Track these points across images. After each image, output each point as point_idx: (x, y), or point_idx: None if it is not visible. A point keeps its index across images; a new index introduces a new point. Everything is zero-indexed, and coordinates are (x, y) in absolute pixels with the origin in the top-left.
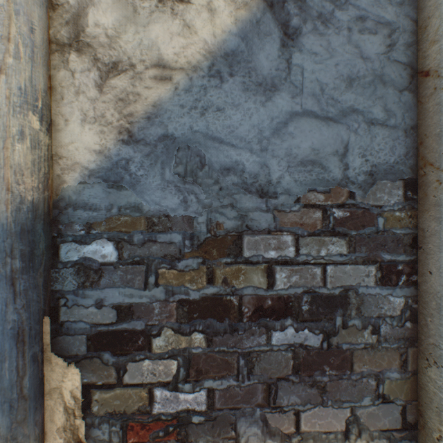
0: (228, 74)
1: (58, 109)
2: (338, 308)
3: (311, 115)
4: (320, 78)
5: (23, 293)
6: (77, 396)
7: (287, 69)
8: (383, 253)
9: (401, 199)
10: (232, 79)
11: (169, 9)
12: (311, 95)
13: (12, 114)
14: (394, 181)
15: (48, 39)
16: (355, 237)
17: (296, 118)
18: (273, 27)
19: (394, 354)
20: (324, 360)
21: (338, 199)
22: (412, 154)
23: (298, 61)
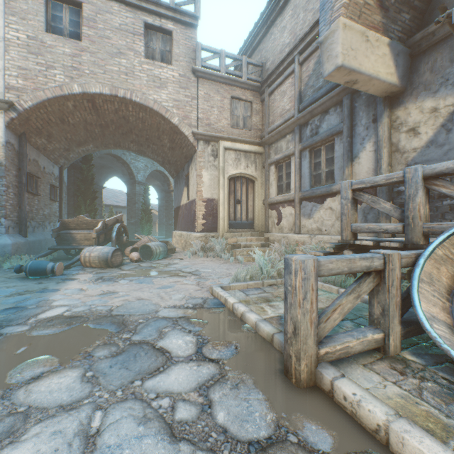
0: (430, 146)
1: (392, 164)
2: None
3: None
4: None
5: (387, 195)
6: None
7: (447, 139)
8: None
9: None
10: (431, 147)
11: (416, 137)
12: None
13: (386, 168)
14: None
15: (391, 152)
16: None
17: (450, 150)
18: (443, 131)
19: None
20: None
21: None
22: None
23: (450, 136)
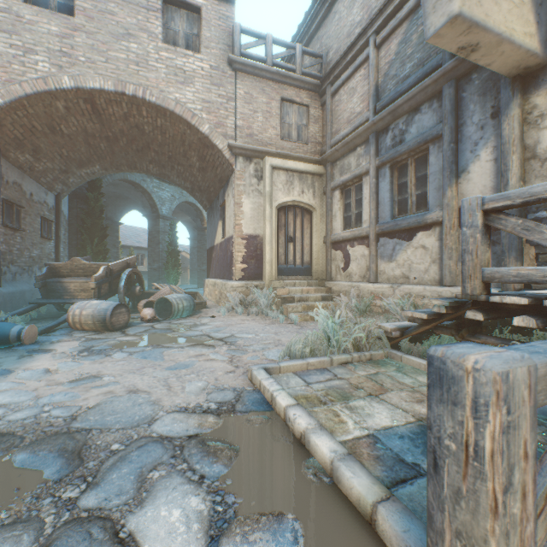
0: None
1: (526, 177)
2: None
3: None
4: None
5: None
6: (532, 255)
7: None
8: None
9: None
10: None
11: None
12: None
13: (516, 184)
14: None
15: (523, 159)
16: None
17: None
18: None
19: None
20: None
21: None
22: None
23: None
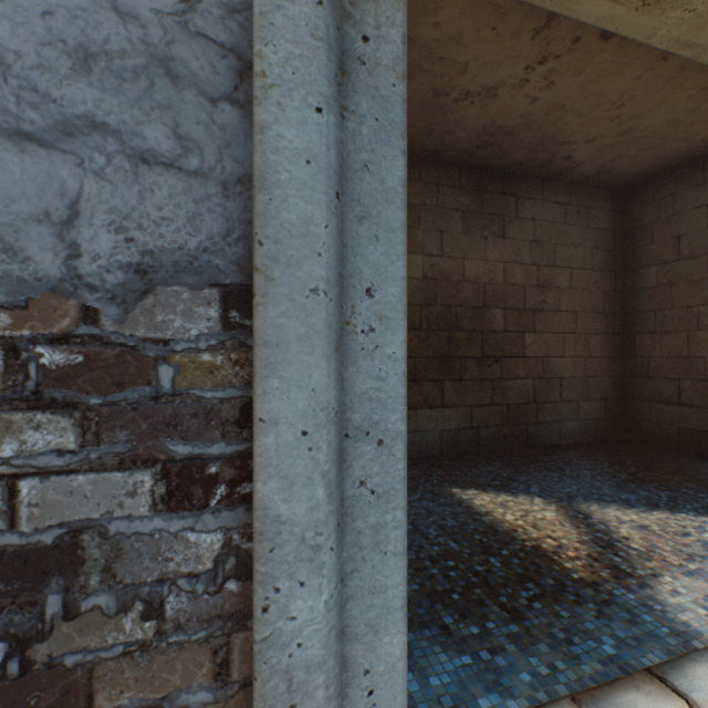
0: None
1: None
2: (53, 575)
3: None
4: None
5: None
6: None
7: None
8: (173, 442)
9: (216, 325)
10: None
11: None
12: None
13: None
14: (201, 289)
15: None
16: (101, 409)
17: None
18: None
19: (201, 652)
20: (14, 702)
21: (55, 324)
22: (243, 235)
23: None
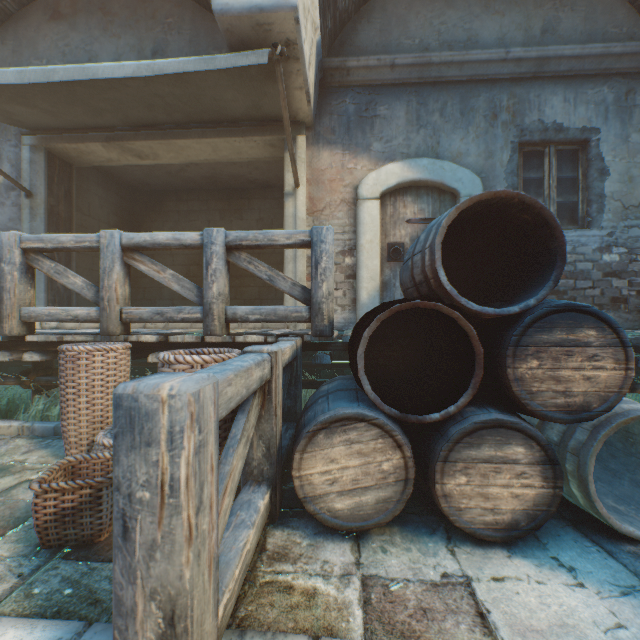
0: None
1: None
2: None
3: (1, 230)
4: (3, 220)
5: None
6: None
7: None
8: None
9: None
10: None
11: None
12: (1, 224)
13: None
14: None
15: None
16: None
17: None
18: None
19: None
20: None
21: None
22: None
23: None
